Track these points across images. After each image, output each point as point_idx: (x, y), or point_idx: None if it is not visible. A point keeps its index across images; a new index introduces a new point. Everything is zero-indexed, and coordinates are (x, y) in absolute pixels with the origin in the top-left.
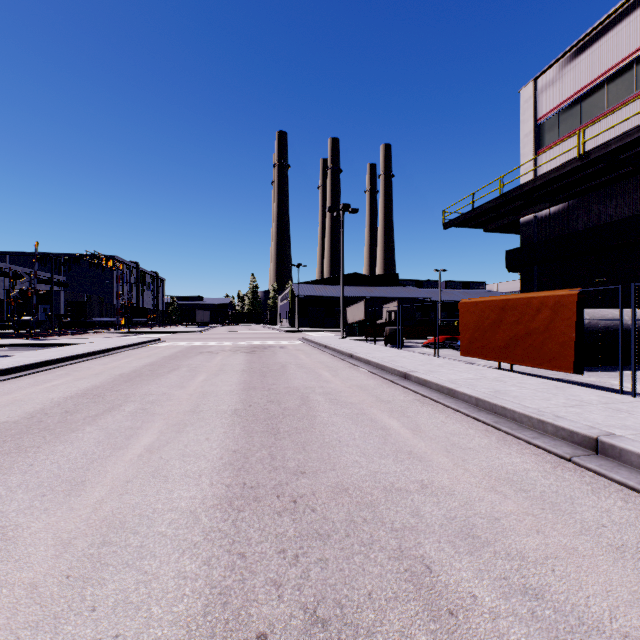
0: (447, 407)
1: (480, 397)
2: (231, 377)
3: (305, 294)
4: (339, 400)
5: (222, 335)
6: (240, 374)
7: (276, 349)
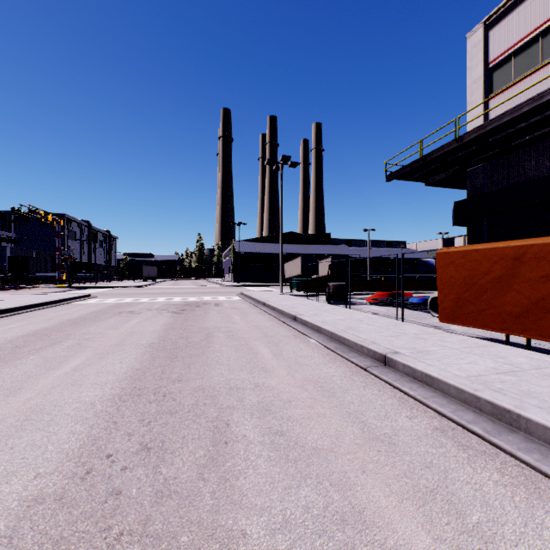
0: (527, 466)
1: None
2: (121, 361)
3: (245, 251)
4: (289, 437)
5: (162, 290)
6: (140, 353)
7: (210, 307)
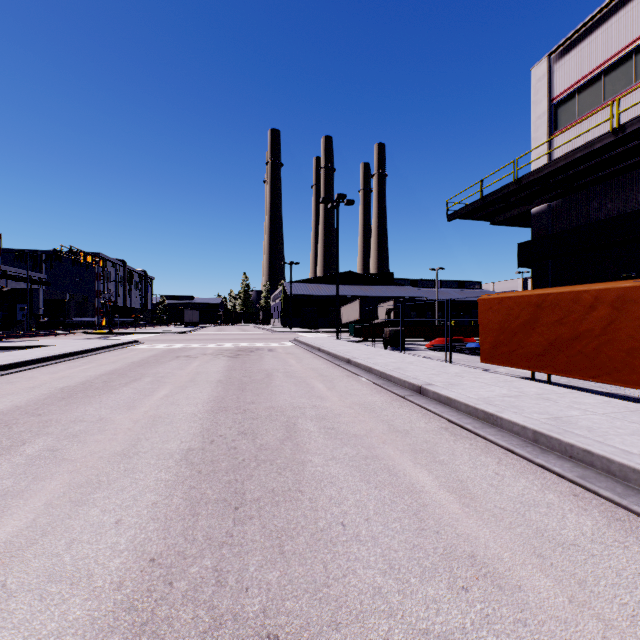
0: (491, 442)
1: (542, 430)
2: (201, 391)
3: (298, 293)
4: (338, 430)
5: (209, 336)
6: (213, 387)
7: (264, 352)
